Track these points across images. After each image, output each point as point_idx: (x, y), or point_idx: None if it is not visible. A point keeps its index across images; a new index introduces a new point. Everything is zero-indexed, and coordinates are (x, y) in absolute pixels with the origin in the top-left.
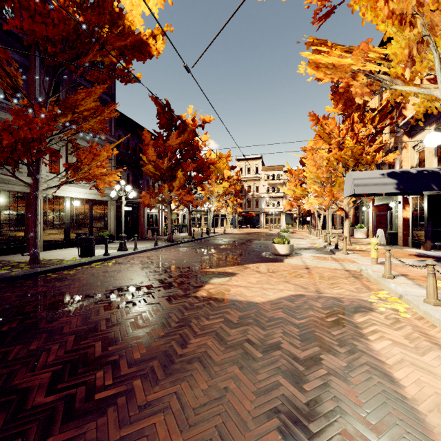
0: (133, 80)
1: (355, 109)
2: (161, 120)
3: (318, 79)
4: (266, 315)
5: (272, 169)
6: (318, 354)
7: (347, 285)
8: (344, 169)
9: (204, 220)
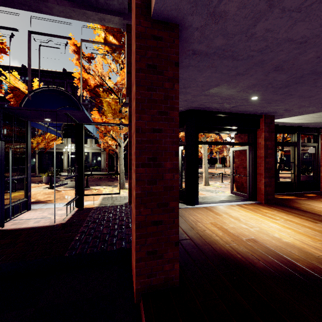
0: None
1: None
2: None
3: None
4: None
5: None
6: None
7: None
8: None
9: None
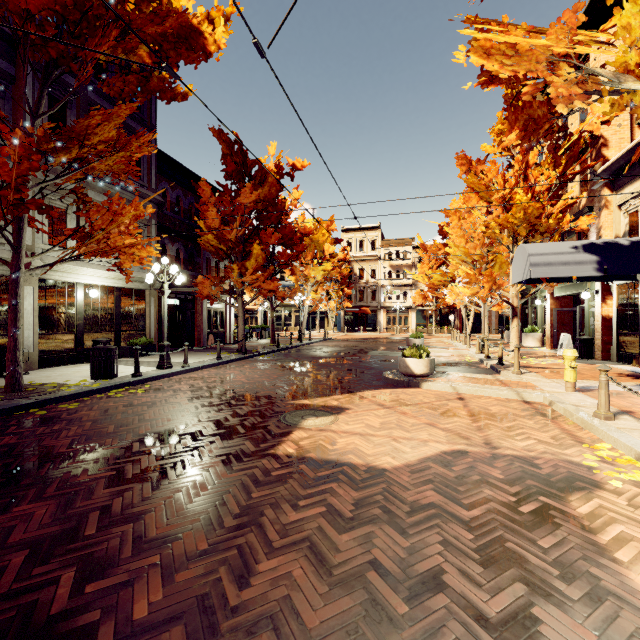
0: (180, 97)
1: (543, 134)
2: (228, 166)
3: (483, 84)
4: (404, 499)
5: (396, 243)
6: (526, 604)
7: (536, 431)
8: (512, 241)
9: (295, 319)
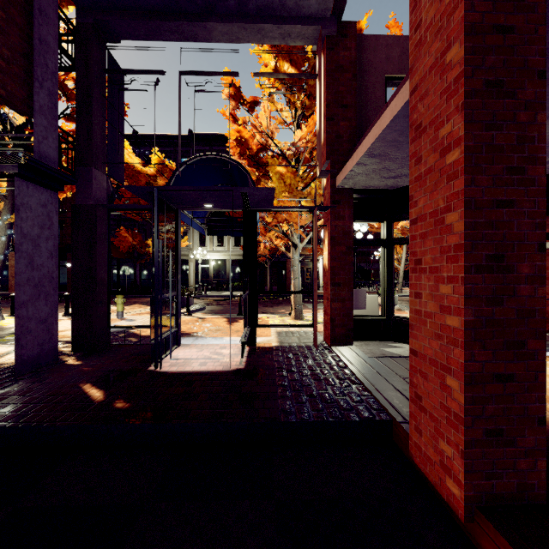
0: None
1: None
2: None
3: None
4: None
5: None
6: None
7: None
8: None
9: None
